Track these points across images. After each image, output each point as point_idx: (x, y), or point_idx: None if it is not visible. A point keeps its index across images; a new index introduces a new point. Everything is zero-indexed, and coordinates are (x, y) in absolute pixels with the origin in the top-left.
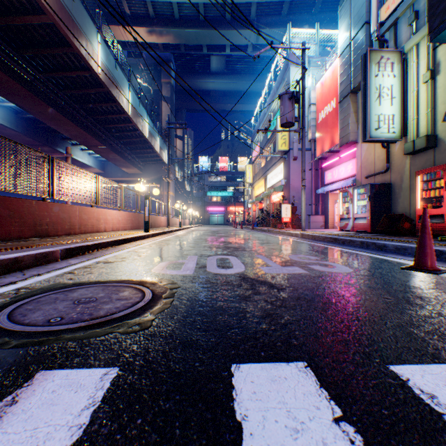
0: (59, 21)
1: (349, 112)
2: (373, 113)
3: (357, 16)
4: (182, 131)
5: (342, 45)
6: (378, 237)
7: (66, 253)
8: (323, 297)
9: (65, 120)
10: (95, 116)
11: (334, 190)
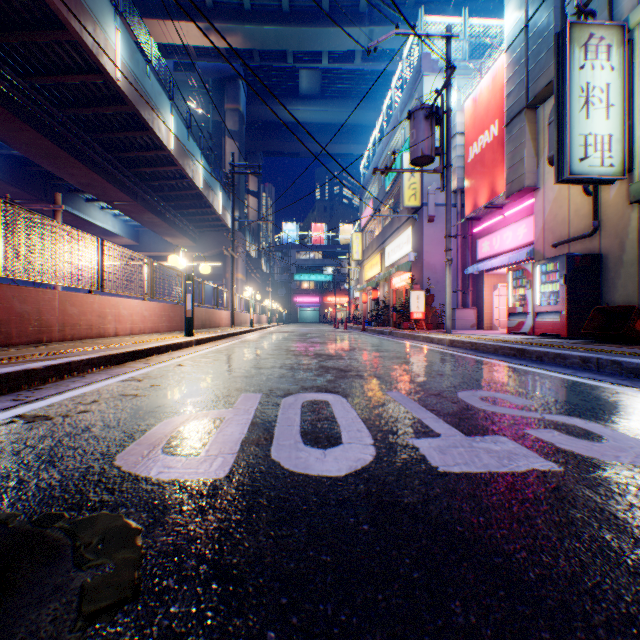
0: None
1: (524, 139)
2: (577, 132)
3: None
4: (257, 184)
5: (511, 32)
6: (600, 347)
7: None
8: None
9: (66, 157)
10: (117, 153)
11: (494, 269)
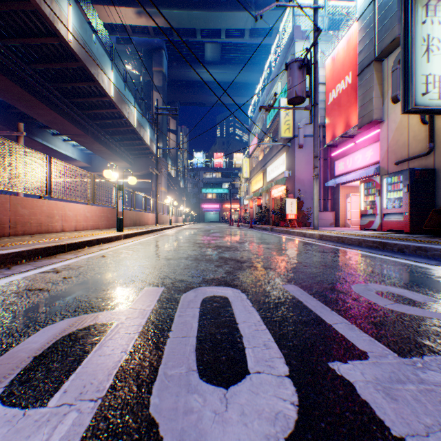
0: None
1: (372, 84)
2: (420, 73)
3: None
4: (175, 125)
5: (362, 5)
6: None
7: None
8: None
9: (34, 100)
10: (72, 98)
11: (347, 182)
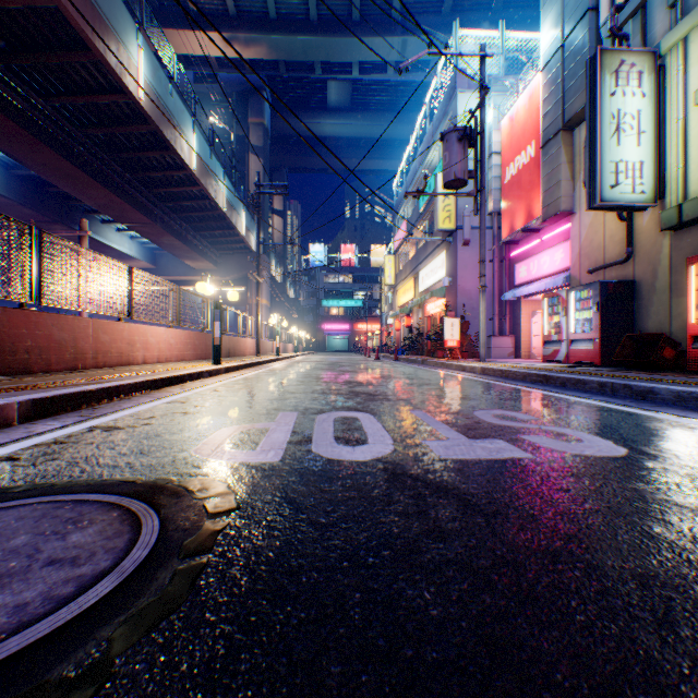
0: (67, 4)
1: (560, 162)
2: (608, 159)
3: None
4: (282, 202)
5: (547, 51)
6: (624, 374)
7: (33, 408)
8: (620, 549)
9: (85, 178)
10: (137, 173)
11: (532, 295)
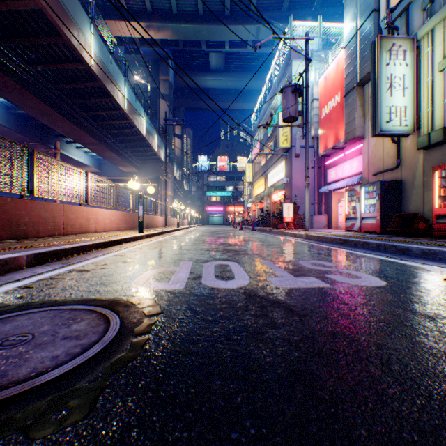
0: (47, 8)
1: (355, 106)
2: (384, 105)
3: (364, 4)
4: (180, 130)
5: (348, 36)
6: (393, 238)
7: (35, 259)
8: (370, 332)
9: (57, 115)
10: (89, 112)
11: (338, 189)
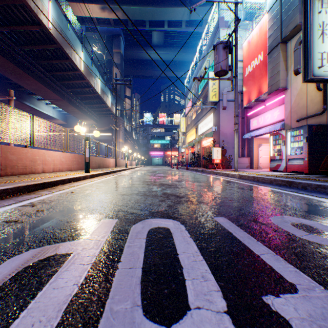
0: None
1: (279, 61)
2: (316, 51)
3: None
4: (130, 92)
5: (271, 0)
6: None
7: None
8: None
9: (23, 73)
10: (52, 72)
11: (259, 135)
